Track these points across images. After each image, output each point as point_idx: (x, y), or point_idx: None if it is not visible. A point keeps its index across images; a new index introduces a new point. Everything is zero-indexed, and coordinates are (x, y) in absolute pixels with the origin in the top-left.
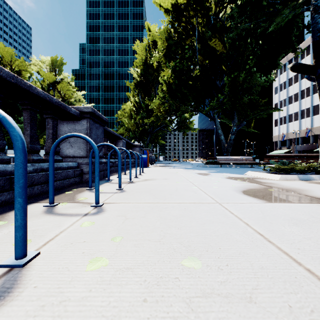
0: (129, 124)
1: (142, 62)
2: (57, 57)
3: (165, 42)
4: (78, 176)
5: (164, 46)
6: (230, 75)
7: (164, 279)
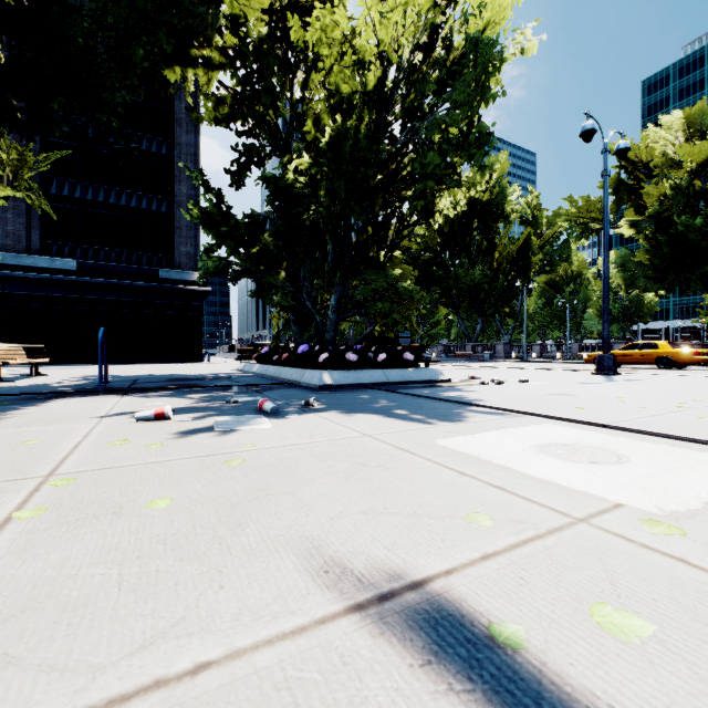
0: None
1: None
2: None
3: None
4: None
5: None
6: None
7: None
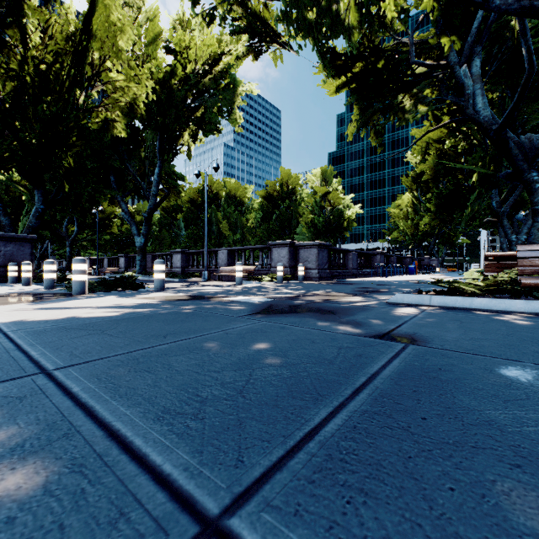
0: (405, 226)
1: (421, 152)
2: (326, 167)
3: (433, 169)
4: (377, 274)
5: (432, 173)
6: (504, 188)
7: (394, 278)
